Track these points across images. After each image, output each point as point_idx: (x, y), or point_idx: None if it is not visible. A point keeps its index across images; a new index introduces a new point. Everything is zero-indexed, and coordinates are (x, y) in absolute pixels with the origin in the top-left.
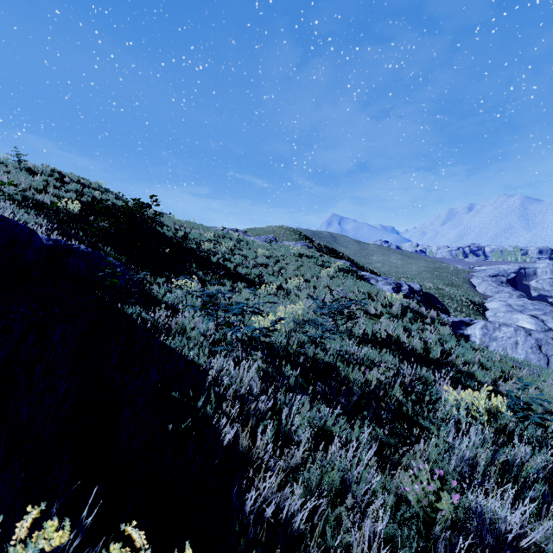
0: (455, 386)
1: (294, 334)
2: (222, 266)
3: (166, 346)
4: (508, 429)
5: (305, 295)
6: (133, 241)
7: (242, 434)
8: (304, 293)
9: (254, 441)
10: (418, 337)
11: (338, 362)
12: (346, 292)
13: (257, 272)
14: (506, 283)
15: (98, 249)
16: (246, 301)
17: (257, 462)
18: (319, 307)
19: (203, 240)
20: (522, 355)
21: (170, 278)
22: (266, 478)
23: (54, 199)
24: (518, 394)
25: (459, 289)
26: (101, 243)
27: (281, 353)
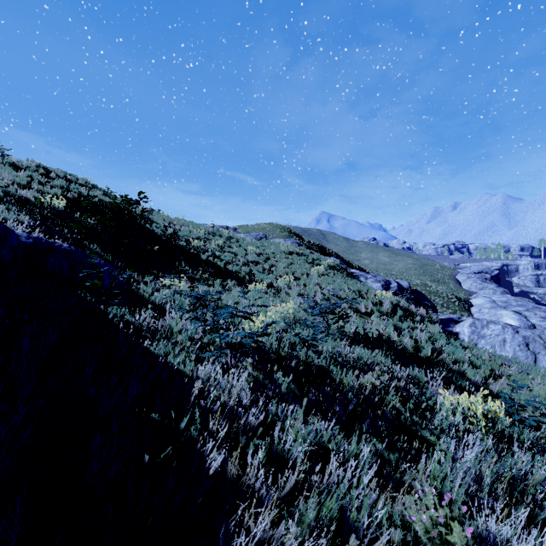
0: (448, 387)
1: (285, 335)
2: (212, 264)
3: (150, 352)
4: (504, 434)
5: (295, 293)
6: (121, 238)
7: (230, 454)
8: (295, 291)
9: (244, 463)
10: (409, 336)
11: (331, 365)
12: (338, 291)
13: (248, 270)
14: (490, 280)
15: (83, 246)
16: (236, 299)
17: (247, 502)
18: (310, 306)
19: (193, 237)
20: (510, 353)
21: (158, 276)
22: (257, 522)
23: (37, 195)
24: (509, 393)
25: (445, 286)
26: (87, 240)
27: (272, 357)
